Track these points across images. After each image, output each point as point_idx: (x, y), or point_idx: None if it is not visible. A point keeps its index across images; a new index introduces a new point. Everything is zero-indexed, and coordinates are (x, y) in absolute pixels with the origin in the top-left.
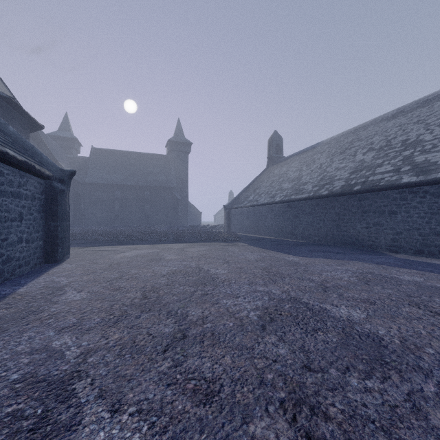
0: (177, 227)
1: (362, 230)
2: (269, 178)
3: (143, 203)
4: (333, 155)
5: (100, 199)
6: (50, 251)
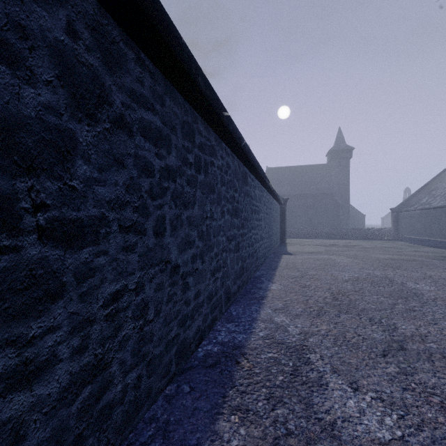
0: (339, 229)
1: None
2: None
3: (306, 209)
4: None
5: None
6: (282, 237)
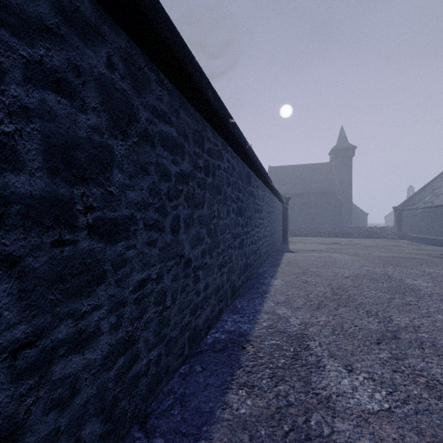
0: (341, 227)
1: None
2: None
3: (308, 207)
4: None
5: None
6: (284, 236)
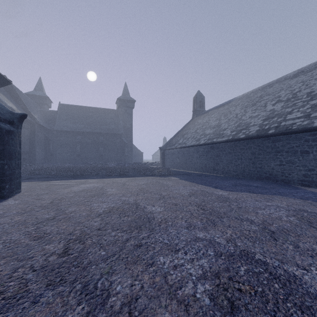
0: (123, 164)
1: (276, 167)
2: (194, 126)
3: (98, 146)
4: (246, 107)
5: (65, 143)
6: None
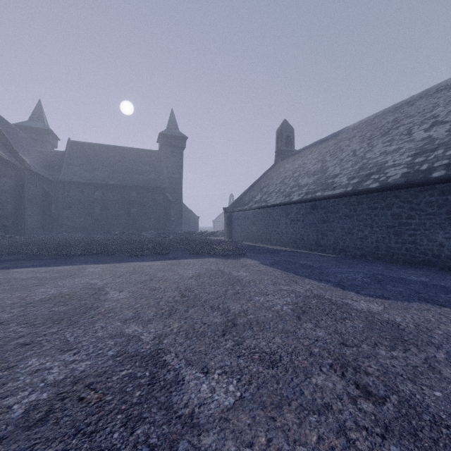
0: (167, 234)
1: (449, 242)
2: (279, 174)
3: (129, 206)
4: (371, 139)
5: (76, 201)
6: None
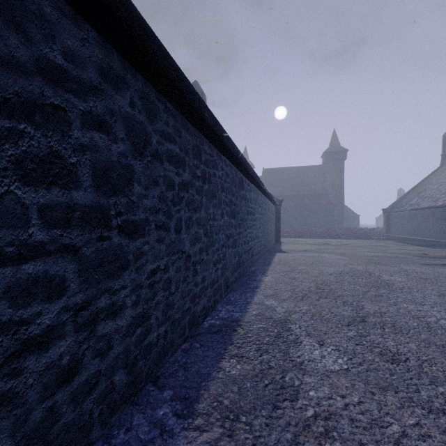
0: (333, 229)
1: None
2: (438, 179)
3: (302, 209)
4: None
5: None
6: (277, 237)
